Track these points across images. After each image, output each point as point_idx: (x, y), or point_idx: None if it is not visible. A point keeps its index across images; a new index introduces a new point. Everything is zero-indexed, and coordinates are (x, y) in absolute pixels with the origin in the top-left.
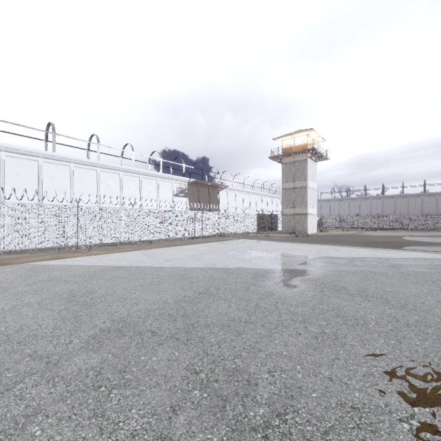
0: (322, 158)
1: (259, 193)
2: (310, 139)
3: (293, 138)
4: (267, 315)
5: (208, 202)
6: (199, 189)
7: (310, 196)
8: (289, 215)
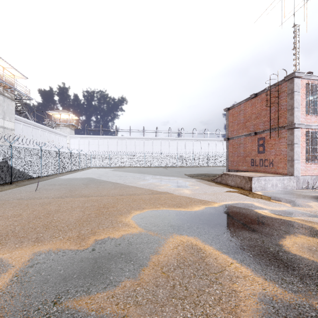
0: None
1: None
2: None
3: None
4: None
5: None
6: None
7: None
8: None
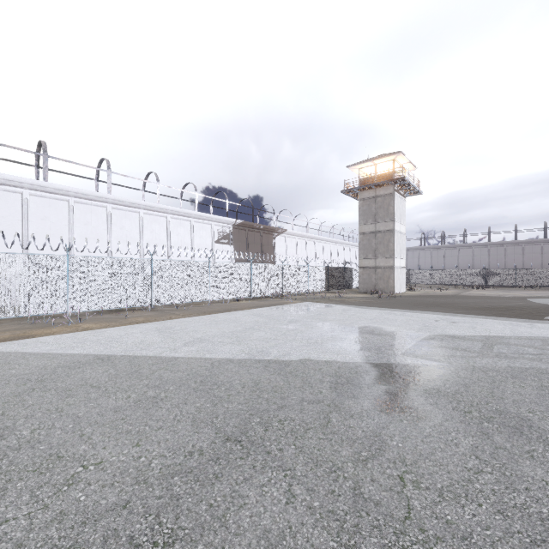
0: (413, 191)
1: (327, 239)
2: (397, 166)
3: (374, 164)
4: (392, 546)
5: (260, 252)
6: (248, 234)
7: (397, 243)
8: (369, 268)
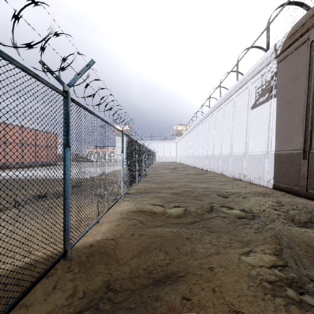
0: None
1: None
2: None
3: None
4: None
5: None
6: None
7: None
8: None
